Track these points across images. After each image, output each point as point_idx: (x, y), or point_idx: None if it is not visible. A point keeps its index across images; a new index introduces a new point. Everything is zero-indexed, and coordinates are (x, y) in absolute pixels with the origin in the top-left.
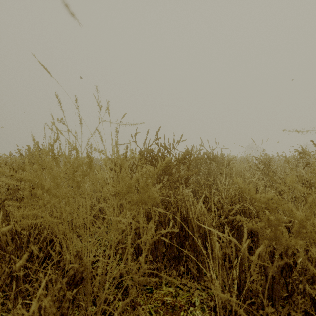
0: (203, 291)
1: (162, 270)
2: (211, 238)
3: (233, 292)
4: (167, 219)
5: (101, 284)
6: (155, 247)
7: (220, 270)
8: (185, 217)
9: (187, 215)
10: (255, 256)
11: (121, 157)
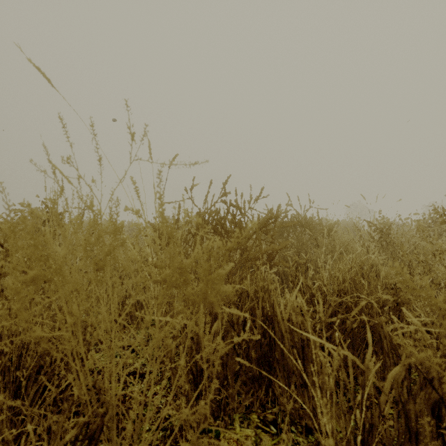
0: (299, 434)
1: (233, 400)
2: (311, 351)
3: (352, 443)
4: (241, 319)
5: (136, 429)
6: (222, 363)
7: (334, 411)
8: (269, 316)
9: (273, 313)
10: (387, 382)
11: (167, 221)
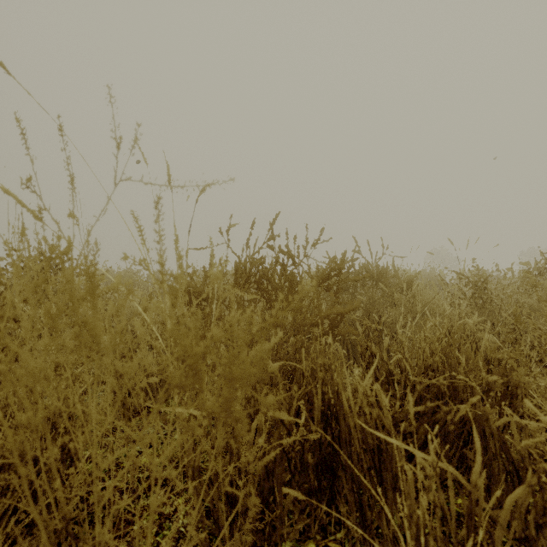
0: None
1: (282, 522)
2: (391, 456)
3: None
4: (293, 410)
5: None
6: (267, 472)
7: None
8: (332, 404)
9: (338, 401)
10: (504, 509)
11: (169, 279)
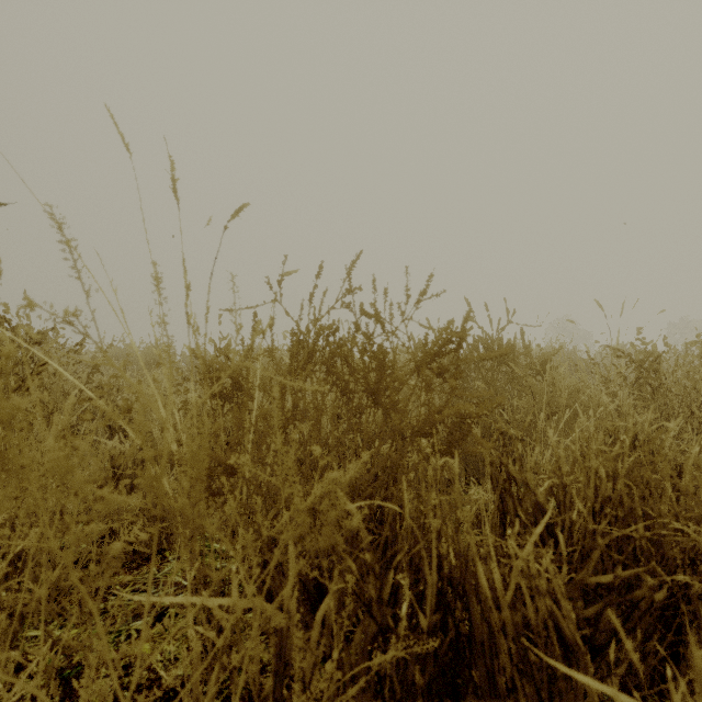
0: None
1: None
2: (575, 689)
3: None
4: (388, 589)
5: None
6: None
7: None
8: (457, 578)
9: (468, 573)
10: None
11: None
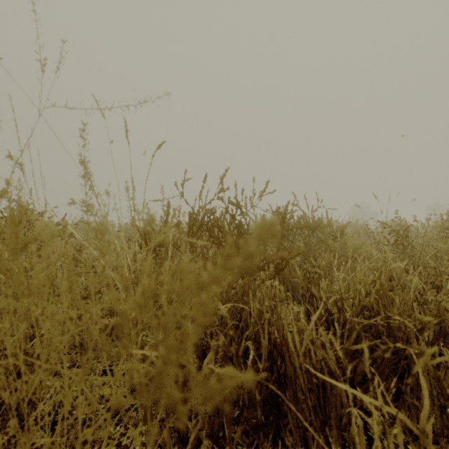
0: None
1: None
2: (336, 396)
3: None
4: (241, 349)
5: None
6: (217, 408)
7: None
8: (278, 344)
9: (283, 341)
10: None
11: (94, 220)
